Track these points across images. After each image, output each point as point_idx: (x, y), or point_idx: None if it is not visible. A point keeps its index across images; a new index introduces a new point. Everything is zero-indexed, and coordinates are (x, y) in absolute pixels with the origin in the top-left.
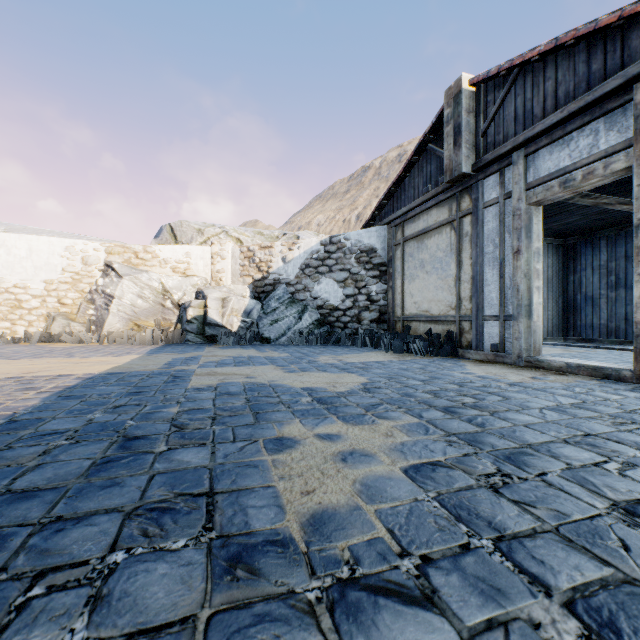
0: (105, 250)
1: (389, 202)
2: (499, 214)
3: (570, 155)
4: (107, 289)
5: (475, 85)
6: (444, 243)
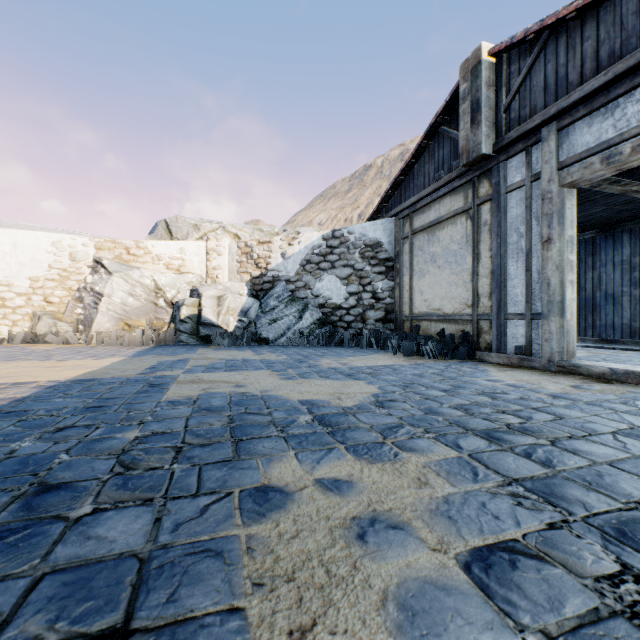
0: (94, 245)
1: (396, 192)
2: (525, 199)
3: (615, 125)
4: (96, 287)
5: (496, 55)
6: (459, 234)
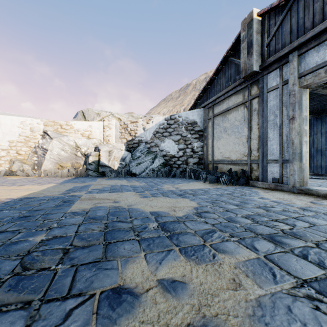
0: (43, 124)
1: (204, 94)
2: (278, 95)
3: None
4: (44, 145)
5: (261, 15)
6: (239, 116)
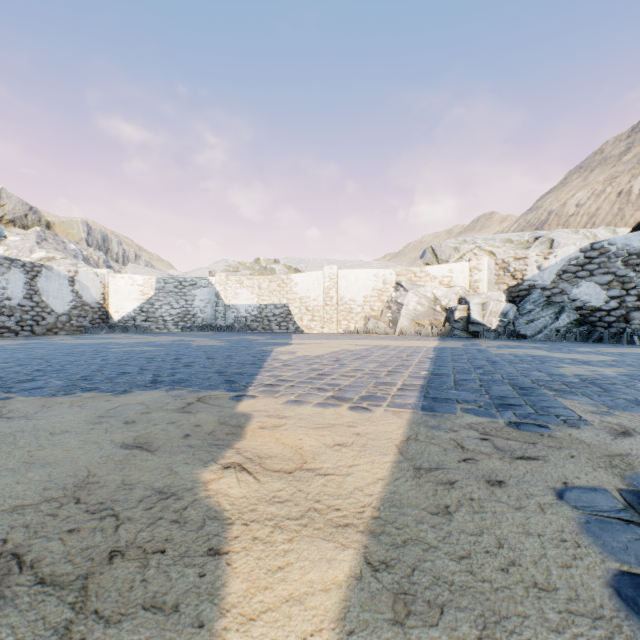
0: (395, 274)
1: None
2: None
3: None
4: (398, 299)
5: None
6: None
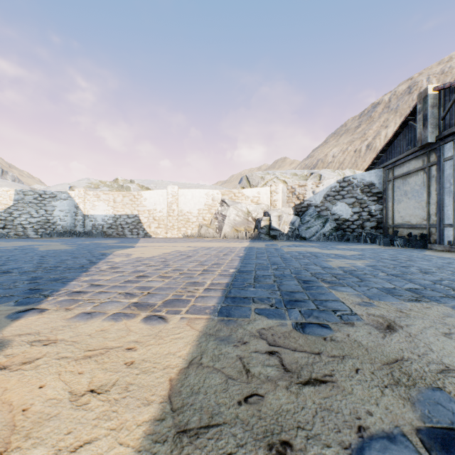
0: (221, 193)
1: (383, 154)
2: (452, 166)
3: None
4: (223, 212)
5: (437, 91)
6: (419, 181)
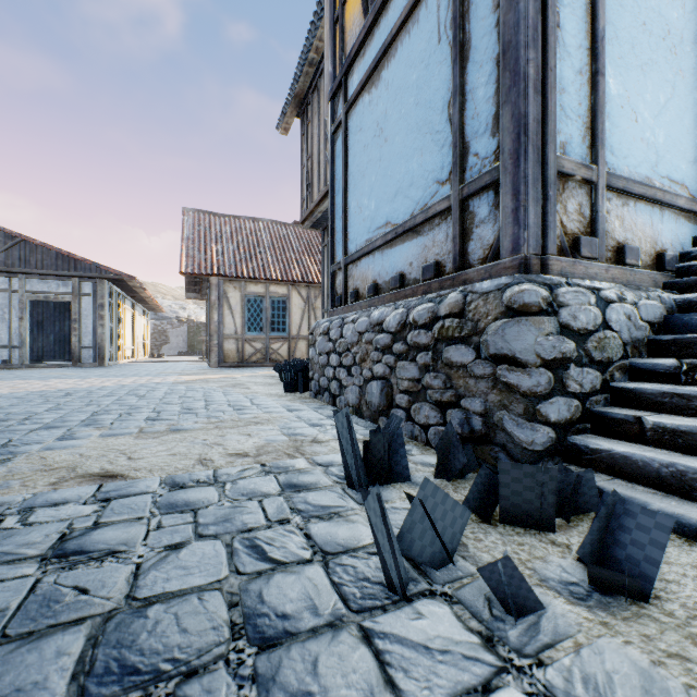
0: None
1: None
2: (9, 298)
3: (49, 288)
4: None
5: None
6: None
